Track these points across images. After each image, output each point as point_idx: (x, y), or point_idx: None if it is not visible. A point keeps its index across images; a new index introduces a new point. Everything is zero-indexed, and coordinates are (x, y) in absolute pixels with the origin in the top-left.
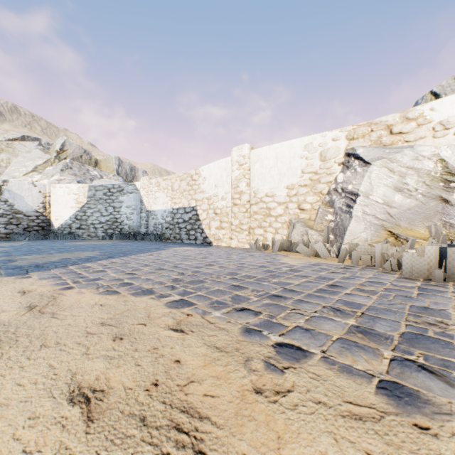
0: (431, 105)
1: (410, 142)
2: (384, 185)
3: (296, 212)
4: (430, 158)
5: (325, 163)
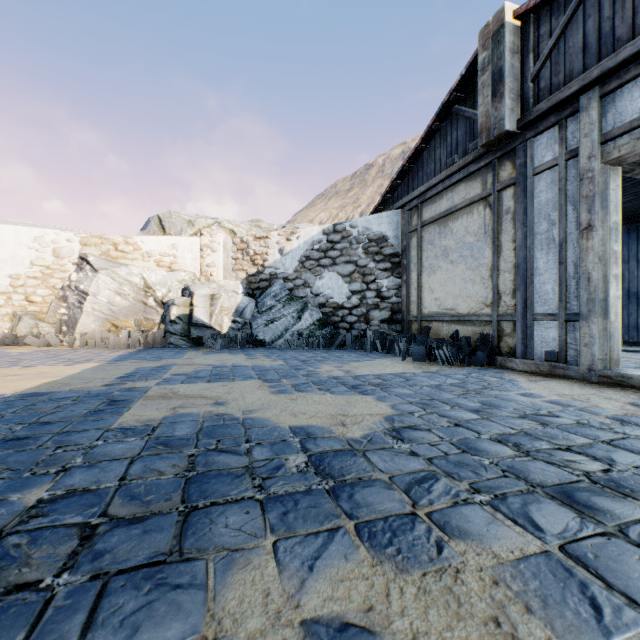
0: (142, 239)
1: (130, 260)
2: (109, 290)
3: (24, 304)
4: (138, 276)
5: (60, 260)
